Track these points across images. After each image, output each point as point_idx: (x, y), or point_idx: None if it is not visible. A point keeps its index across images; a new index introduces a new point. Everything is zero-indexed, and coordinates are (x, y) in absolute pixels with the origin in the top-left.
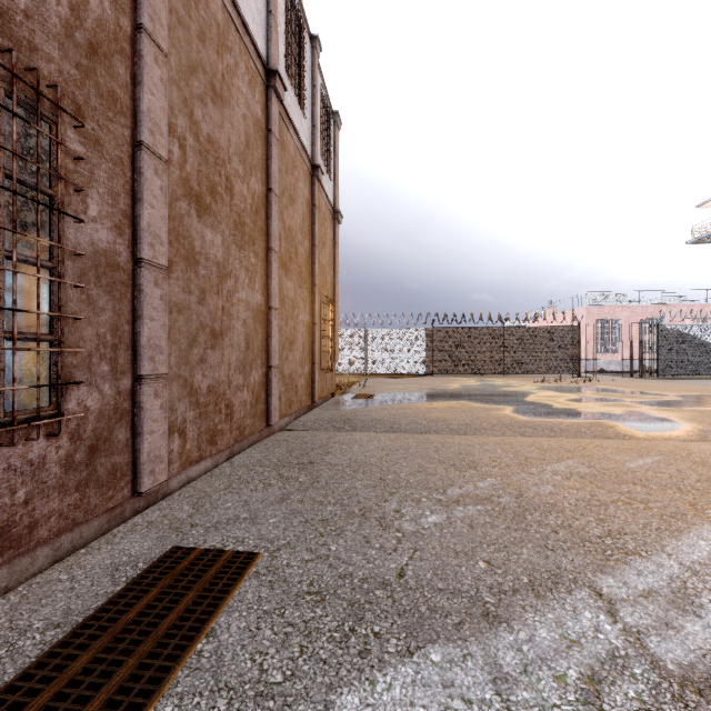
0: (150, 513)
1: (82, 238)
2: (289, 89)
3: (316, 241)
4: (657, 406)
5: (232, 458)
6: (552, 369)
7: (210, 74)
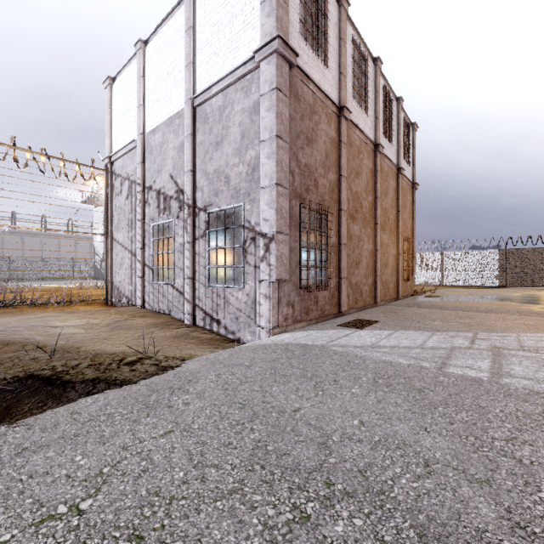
0: (345, 316)
1: (331, 241)
2: (384, 140)
3: (399, 209)
4: None
5: (363, 310)
6: None
7: (355, 169)
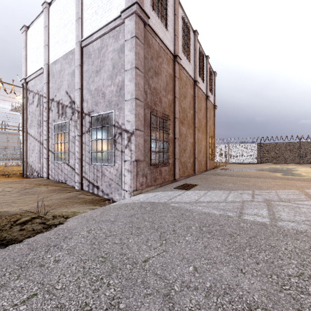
0: (178, 182)
1: (169, 136)
2: (199, 79)
3: (207, 119)
4: None
5: (188, 178)
6: None
7: (183, 94)
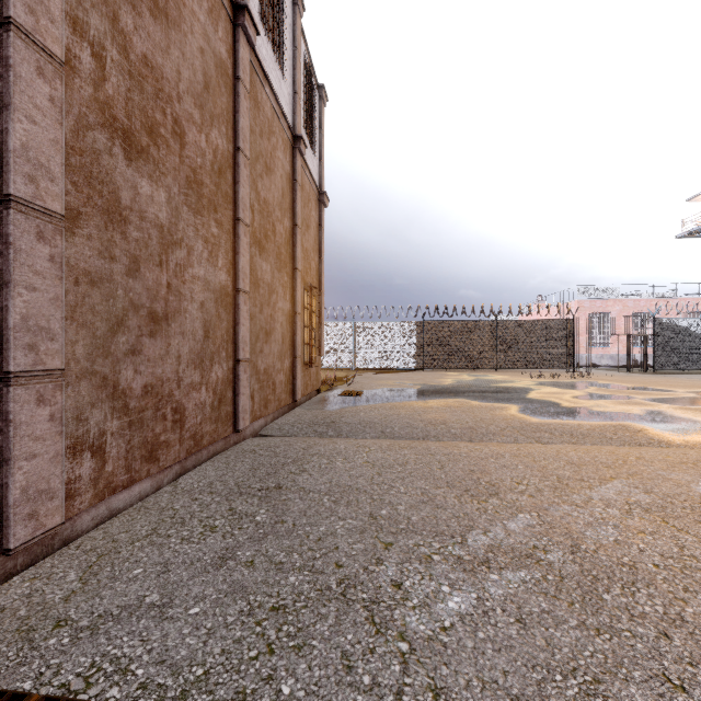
0: (14, 586)
1: None
2: (264, 40)
3: (297, 221)
4: (674, 404)
5: (180, 477)
6: (546, 363)
7: None
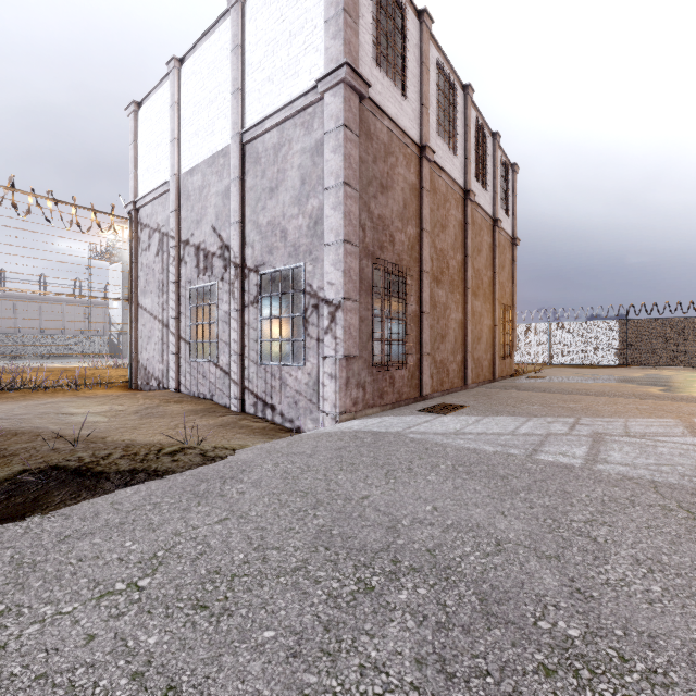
0: (427, 401)
1: (410, 309)
2: (477, 185)
3: (496, 269)
4: None
5: (450, 394)
6: None
7: (441, 221)
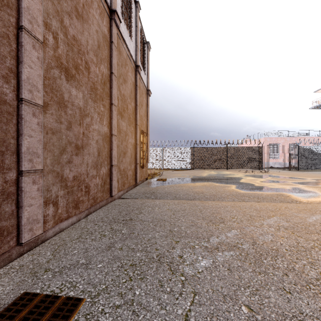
0: (25, 257)
1: None
2: (123, 24)
3: (137, 103)
4: (305, 184)
5: (88, 215)
6: (249, 166)
7: (75, 2)
